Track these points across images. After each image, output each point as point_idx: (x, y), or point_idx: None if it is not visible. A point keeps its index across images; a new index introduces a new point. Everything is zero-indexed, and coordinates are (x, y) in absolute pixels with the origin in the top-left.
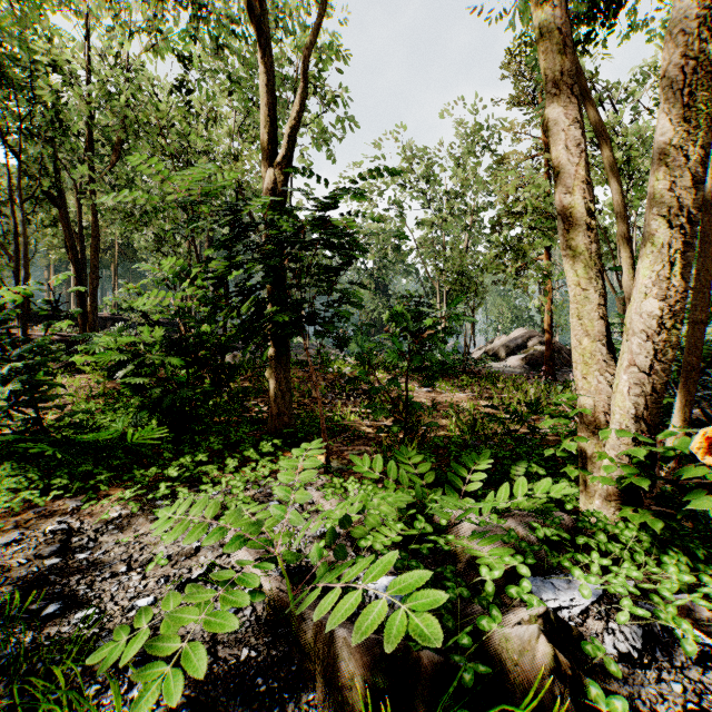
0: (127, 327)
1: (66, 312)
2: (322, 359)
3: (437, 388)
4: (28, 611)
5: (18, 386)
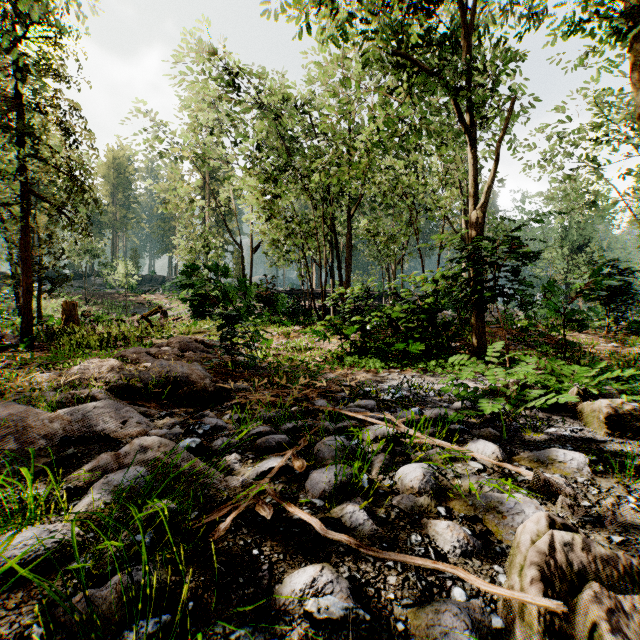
0: (397, 301)
1: (316, 290)
2: (506, 320)
3: (627, 345)
4: (409, 384)
5: (372, 326)
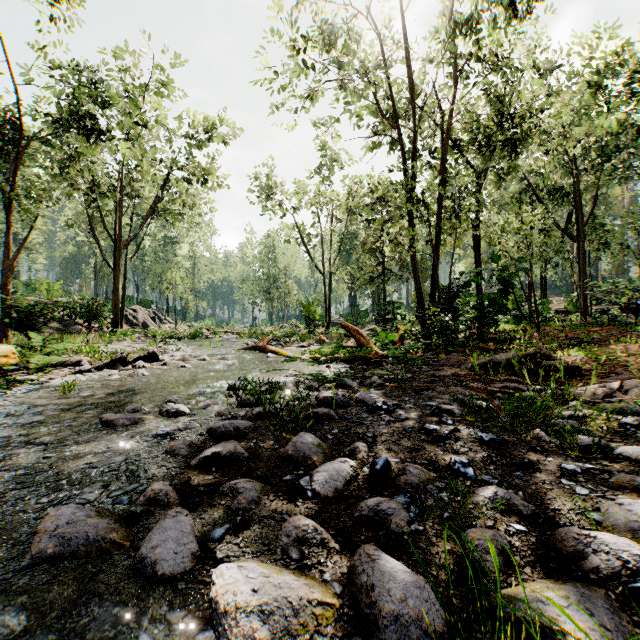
0: None
1: None
2: None
3: None
4: None
5: None
